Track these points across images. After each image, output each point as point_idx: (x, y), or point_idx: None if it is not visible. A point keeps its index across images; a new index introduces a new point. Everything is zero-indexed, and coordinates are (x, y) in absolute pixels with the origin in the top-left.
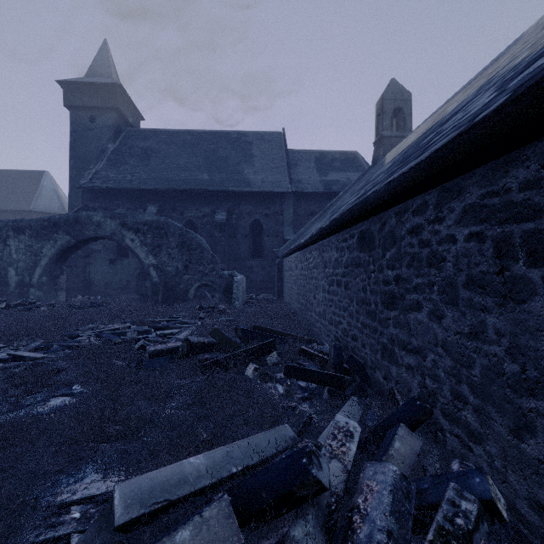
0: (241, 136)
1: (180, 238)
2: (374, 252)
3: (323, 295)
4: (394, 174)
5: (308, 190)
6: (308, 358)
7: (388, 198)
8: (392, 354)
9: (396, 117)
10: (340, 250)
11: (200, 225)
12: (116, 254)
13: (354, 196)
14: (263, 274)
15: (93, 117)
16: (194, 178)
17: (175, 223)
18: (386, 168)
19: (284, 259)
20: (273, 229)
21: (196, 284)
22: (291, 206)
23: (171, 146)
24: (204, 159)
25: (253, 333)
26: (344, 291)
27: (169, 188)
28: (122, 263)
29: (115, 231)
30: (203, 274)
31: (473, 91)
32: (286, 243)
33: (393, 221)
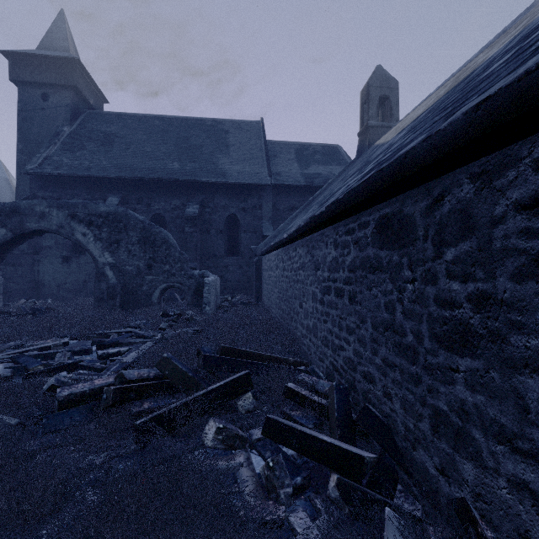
0: (217, 124)
1: (142, 232)
2: (413, 248)
3: (313, 305)
4: (474, 99)
5: (288, 183)
6: (297, 402)
7: (473, 139)
8: (463, 436)
9: (382, 107)
10: (341, 246)
11: (169, 219)
12: (71, 251)
13: (353, 177)
14: (239, 274)
15: (45, 95)
16: (162, 166)
17: (136, 215)
18: (400, 136)
19: (262, 257)
20: (250, 225)
21: (161, 286)
22: (271, 200)
23: (137, 131)
24: (174, 146)
25: (220, 361)
26: (349, 304)
27: (133, 176)
28: (78, 262)
29: (62, 224)
30: (169, 275)
31: (536, 16)
32: (265, 240)
33: (468, 190)
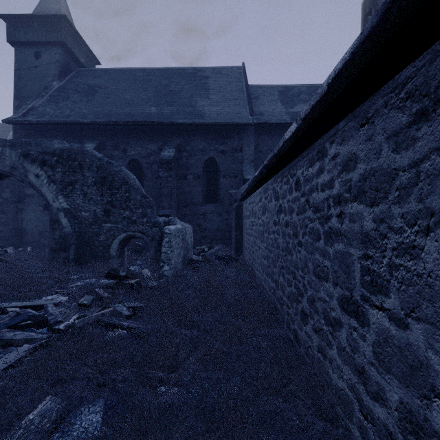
0: (197, 71)
1: (99, 172)
2: None
3: None
4: None
5: (272, 121)
6: None
7: None
8: None
9: None
10: None
11: (145, 165)
12: None
13: None
14: (218, 222)
15: (38, 54)
16: (139, 111)
17: (95, 152)
18: None
19: (243, 202)
20: (230, 169)
21: (120, 235)
22: (252, 141)
23: (120, 82)
24: (154, 93)
25: None
26: None
27: (108, 120)
28: None
29: (15, 164)
30: (129, 222)
31: None
32: (246, 183)
33: None
